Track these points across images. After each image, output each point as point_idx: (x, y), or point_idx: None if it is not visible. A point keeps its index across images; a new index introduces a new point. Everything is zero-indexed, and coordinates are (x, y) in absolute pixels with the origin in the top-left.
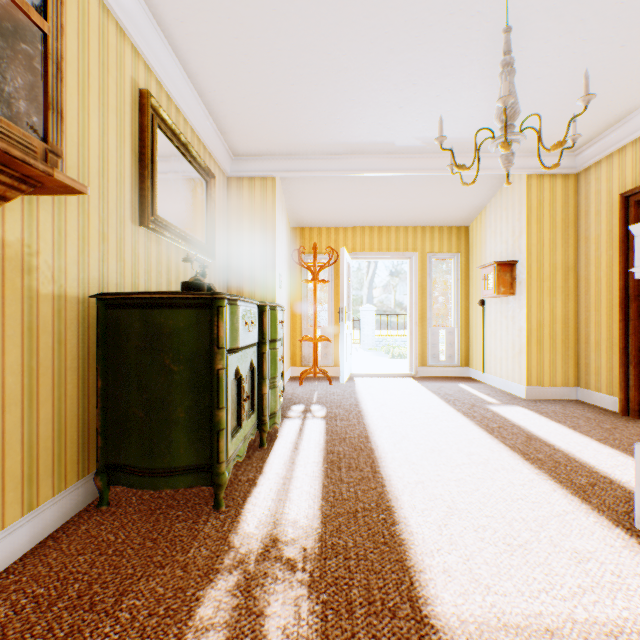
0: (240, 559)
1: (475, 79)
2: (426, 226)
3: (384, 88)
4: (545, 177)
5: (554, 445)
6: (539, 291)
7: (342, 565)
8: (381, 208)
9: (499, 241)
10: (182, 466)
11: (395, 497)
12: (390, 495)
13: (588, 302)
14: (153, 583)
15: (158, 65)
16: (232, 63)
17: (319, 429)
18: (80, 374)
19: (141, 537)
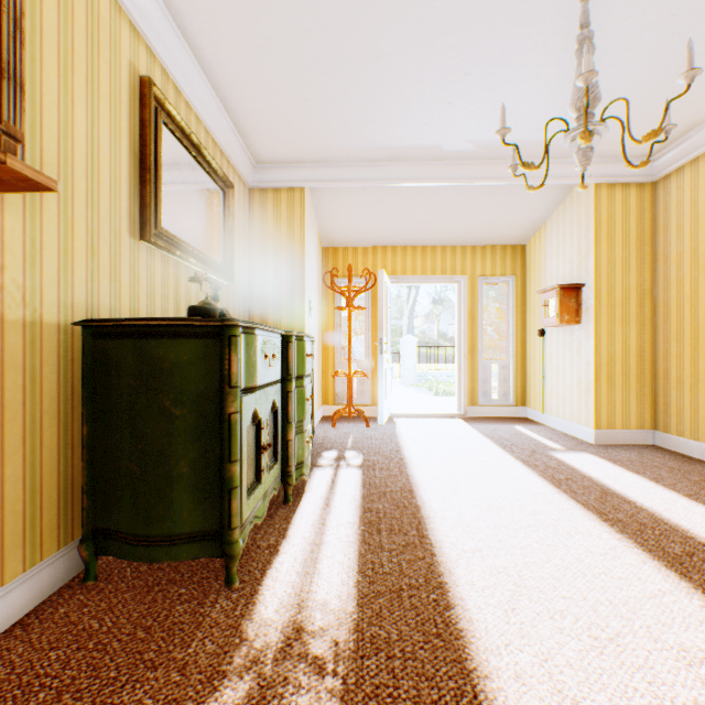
0: (254, 657)
1: (539, 67)
2: (477, 245)
3: (431, 79)
4: (617, 187)
5: (635, 502)
6: (610, 319)
7: (384, 667)
8: (425, 224)
9: (562, 262)
10: (185, 533)
11: (448, 570)
12: (442, 567)
13: (668, 332)
14: (140, 692)
15: (163, 50)
16: (251, 48)
17: (354, 481)
18: (61, 419)
19: (132, 624)
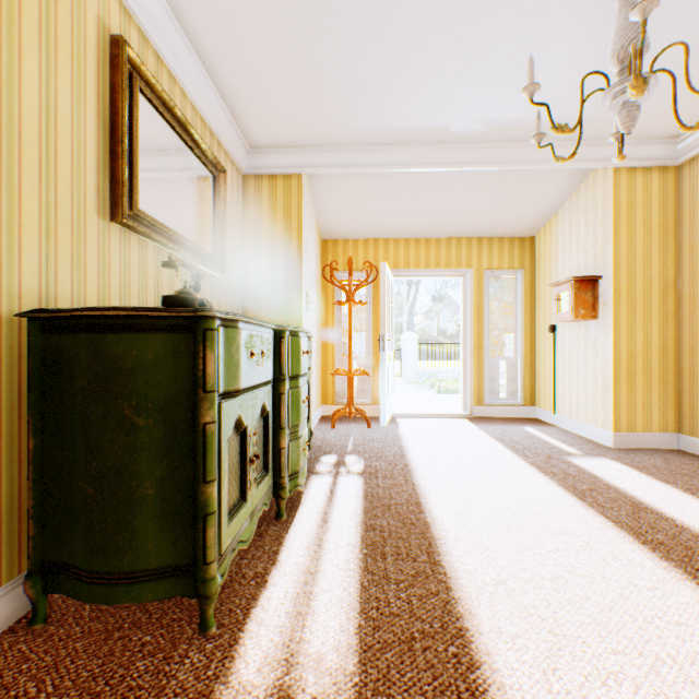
0: None
1: (562, 30)
2: (483, 237)
3: (440, 46)
4: (638, 171)
5: (674, 519)
6: (630, 313)
7: None
8: (430, 215)
9: (575, 253)
10: (151, 568)
11: (468, 611)
12: (460, 607)
13: (694, 327)
14: None
15: (140, 8)
16: (240, 9)
17: (355, 491)
18: (3, 429)
19: (77, 690)
